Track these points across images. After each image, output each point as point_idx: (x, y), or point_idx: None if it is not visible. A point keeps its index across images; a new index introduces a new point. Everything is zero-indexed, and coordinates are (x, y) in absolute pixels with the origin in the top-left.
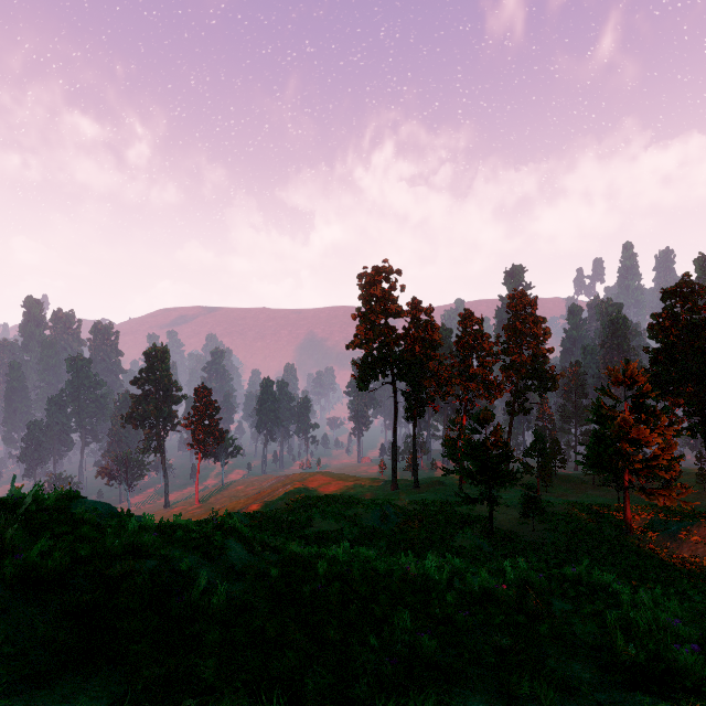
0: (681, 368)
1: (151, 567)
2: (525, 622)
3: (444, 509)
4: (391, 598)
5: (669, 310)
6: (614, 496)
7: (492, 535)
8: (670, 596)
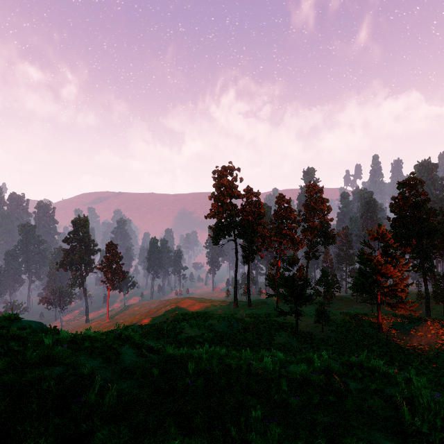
0: (409, 230)
1: (59, 373)
2: (335, 400)
3: (267, 319)
4: (241, 388)
5: (402, 195)
6: (369, 309)
7: (298, 335)
8: (408, 370)
